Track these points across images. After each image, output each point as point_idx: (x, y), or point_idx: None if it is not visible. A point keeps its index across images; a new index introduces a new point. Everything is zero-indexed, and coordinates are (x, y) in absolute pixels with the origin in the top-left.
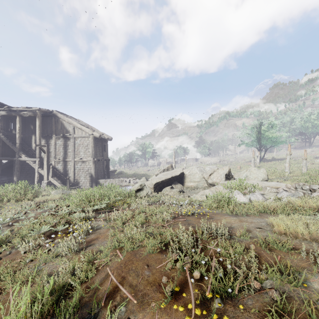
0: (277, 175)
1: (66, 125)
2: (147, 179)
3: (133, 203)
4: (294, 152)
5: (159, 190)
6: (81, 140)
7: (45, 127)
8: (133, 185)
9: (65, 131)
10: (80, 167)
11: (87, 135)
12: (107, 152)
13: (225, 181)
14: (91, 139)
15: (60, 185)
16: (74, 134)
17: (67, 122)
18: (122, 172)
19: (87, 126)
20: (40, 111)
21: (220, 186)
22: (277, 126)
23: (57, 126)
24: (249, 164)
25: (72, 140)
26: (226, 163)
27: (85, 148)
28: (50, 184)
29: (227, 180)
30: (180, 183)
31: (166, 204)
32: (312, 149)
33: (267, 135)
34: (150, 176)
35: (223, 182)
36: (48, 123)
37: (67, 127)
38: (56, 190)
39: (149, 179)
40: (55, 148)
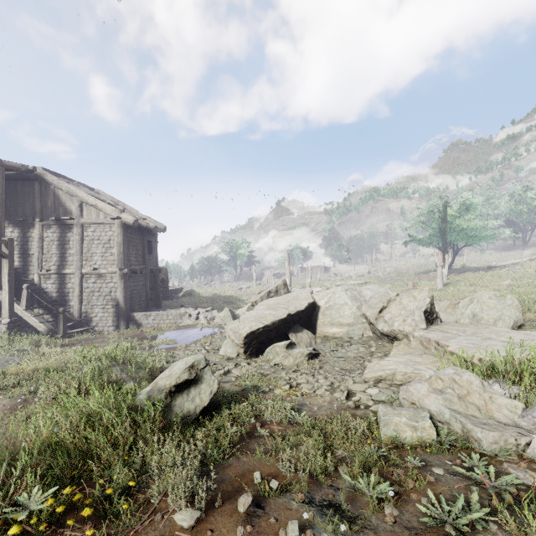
0: (533, 309)
1: (64, 199)
2: (233, 313)
3: (105, 531)
4: (498, 256)
5: (257, 348)
6: (96, 230)
7: (20, 202)
8: (203, 325)
9: (62, 212)
10: (94, 286)
11: (108, 219)
12: (157, 255)
13: (427, 329)
14: (117, 229)
15: (43, 327)
16: (81, 217)
17: (67, 193)
18: (192, 292)
19: (116, 204)
20: (1, 166)
21: (466, 374)
22: (479, 208)
23: (45, 201)
24: (425, 277)
25: (75, 230)
26: (380, 275)
27: (105, 247)
28: (16, 325)
29: (428, 326)
30: (306, 326)
31: (280, 477)
32: (532, 251)
33: (459, 225)
34: (243, 301)
35: (425, 333)
36: (25, 194)
37: (65, 204)
38: (20, 342)
39: (239, 310)
40: (41, 246)
